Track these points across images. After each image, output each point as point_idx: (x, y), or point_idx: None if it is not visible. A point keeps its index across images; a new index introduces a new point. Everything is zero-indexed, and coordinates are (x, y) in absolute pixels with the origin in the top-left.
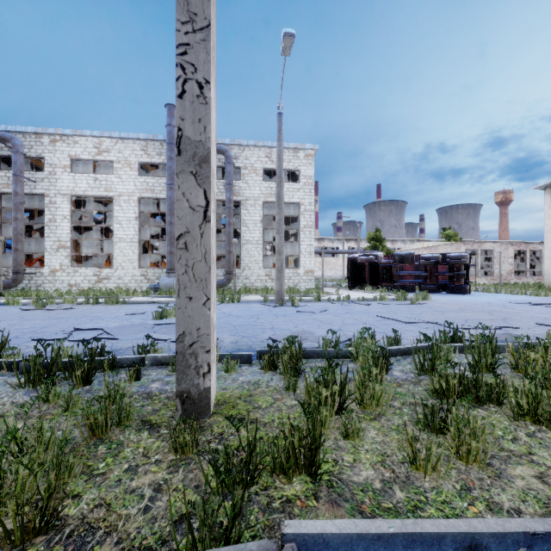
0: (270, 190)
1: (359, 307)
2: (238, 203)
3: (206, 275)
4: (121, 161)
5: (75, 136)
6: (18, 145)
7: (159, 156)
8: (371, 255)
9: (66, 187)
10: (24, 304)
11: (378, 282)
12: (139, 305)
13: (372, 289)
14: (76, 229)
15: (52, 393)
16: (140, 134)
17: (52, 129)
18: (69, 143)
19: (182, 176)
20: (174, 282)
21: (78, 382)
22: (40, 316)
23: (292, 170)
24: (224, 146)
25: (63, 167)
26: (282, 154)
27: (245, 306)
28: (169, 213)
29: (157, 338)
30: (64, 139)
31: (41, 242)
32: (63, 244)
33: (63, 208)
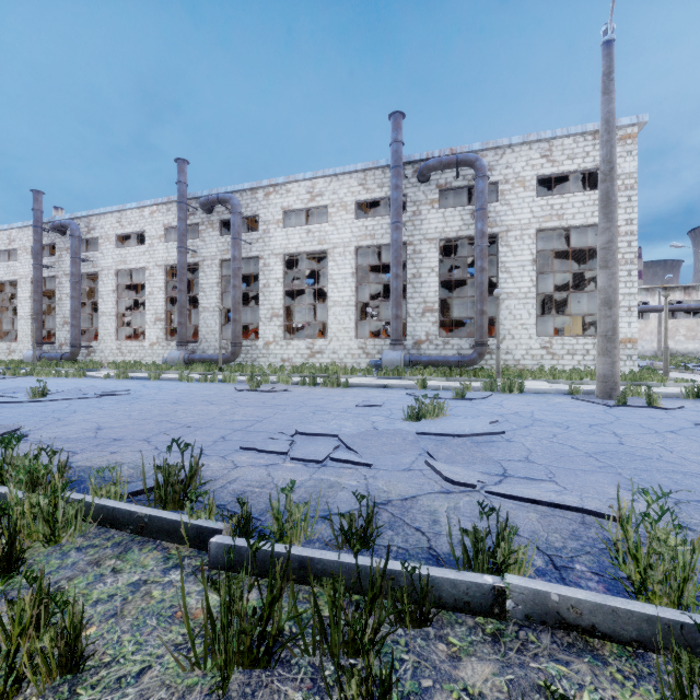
0: (549, 210)
1: None
2: (493, 238)
3: None
4: (336, 204)
5: (287, 184)
6: (236, 204)
7: (381, 188)
8: None
9: (279, 245)
10: (239, 382)
11: None
12: (366, 389)
13: None
14: (287, 297)
15: None
16: (358, 165)
17: (266, 181)
18: (282, 193)
19: None
20: (401, 358)
21: None
22: (253, 400)
23: (590, 170)
24: (473, 154)
25: (276, 223)
26: (614, 117)
27: (544, 402)
28: (394, 262)
29: (455, 480)
30: (277, 190)
31: (257, 314)
32: (276, 313)
33: (276, 271)
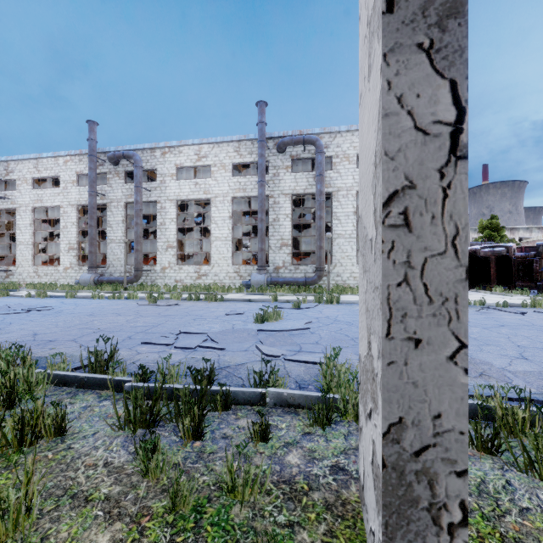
0: None
1: (510, 317)
2: (329, 195)
3: (455, 289)
4: (217, 164)
5: (180, 146)
6: (138, 160)
7: (250, 155)
8: (498, 246)
9: (173, 193)
10: (141, 298)
11: (509, 281)
12: (236, 303)
13: (503, 290)
14: (180, 231)
15: (152, 467)
16: (233, 136)
17: (163, 143)
18: (175, 153)
19: (395, 58)
20: (264, 279)
21: (186, 435)
22: (151, 312)
23: None
24: (314, 136)
25: (170, 176)
26: None
27: (349, 309)
28: (259, 210)
29: (268, 354)
30: (171, 151)
31: (155, 243)
32: (170, 245)
33: (170, 212)
